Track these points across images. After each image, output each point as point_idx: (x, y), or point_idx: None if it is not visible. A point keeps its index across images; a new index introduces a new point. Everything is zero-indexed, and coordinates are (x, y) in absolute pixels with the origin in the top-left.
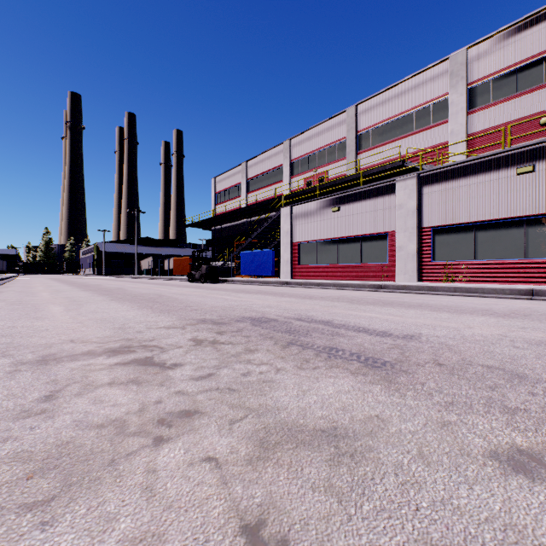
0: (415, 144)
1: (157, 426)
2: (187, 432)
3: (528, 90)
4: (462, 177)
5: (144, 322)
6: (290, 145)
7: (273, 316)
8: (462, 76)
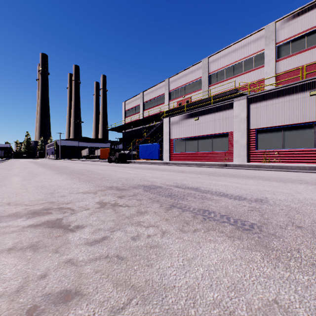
0: (244, 80)
1: None
2: None
3: (313, 46)
4: (275, 97)
5: (70, 188)
6: (169, 82)
7: (159, 184)
8: (272, 39)
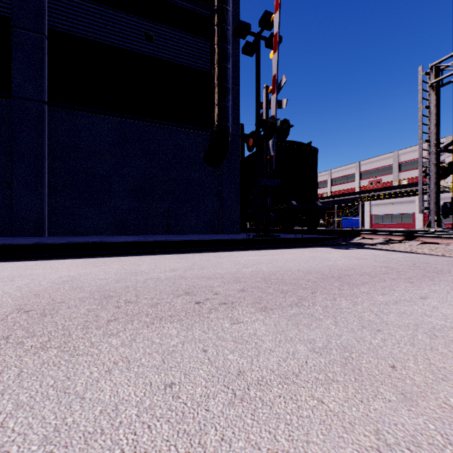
0: None
1: None
2: None
3: None
4: None
5: None
6: (359, 164)
7: None
8: (450, 146)
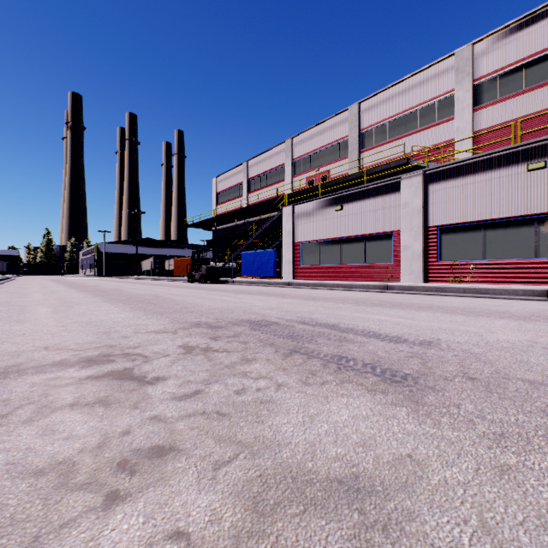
0: (420, 142)
1: (115, 474)
2: (154, 483)
3: (536, 85)
4: (470, 174)
5: (133, 325)
6: (292, 144)
7: (274, 319)
8: (468, 72)
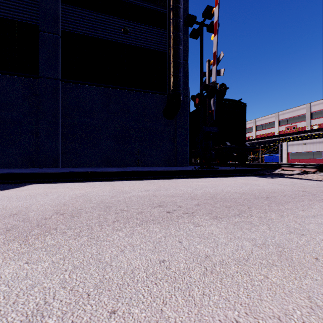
0: None
1: None
2: None
3: None
4: None
5: None
6: (278, 114)
7: None
8: None
